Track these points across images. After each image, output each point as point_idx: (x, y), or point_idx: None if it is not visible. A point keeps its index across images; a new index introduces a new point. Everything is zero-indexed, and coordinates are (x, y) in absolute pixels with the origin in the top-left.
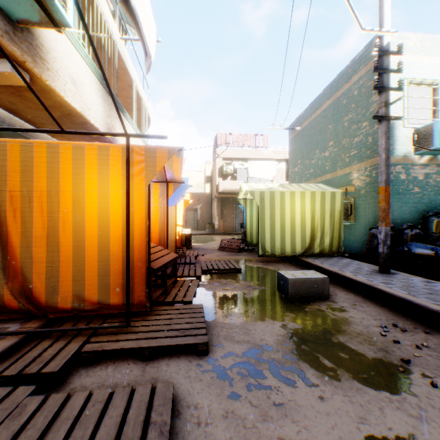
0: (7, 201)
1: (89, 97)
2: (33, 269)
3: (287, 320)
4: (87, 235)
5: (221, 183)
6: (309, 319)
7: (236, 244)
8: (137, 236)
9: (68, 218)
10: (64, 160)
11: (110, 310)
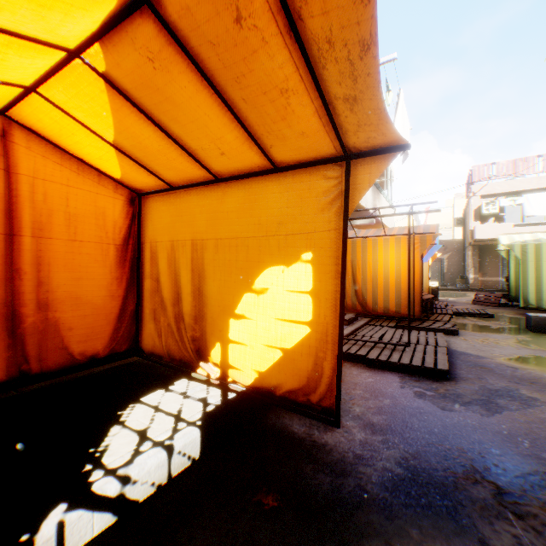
0: (356, 264)
1: (367, 195)
2: (366, 294)
3: (519, 336)
4: (390, 280)
5: (477, 228)
6: (538, 338)
7: (494, 298)
8: (415, 281)
9: (381, 272)
10: (379, 245)
11: (401, 316)
